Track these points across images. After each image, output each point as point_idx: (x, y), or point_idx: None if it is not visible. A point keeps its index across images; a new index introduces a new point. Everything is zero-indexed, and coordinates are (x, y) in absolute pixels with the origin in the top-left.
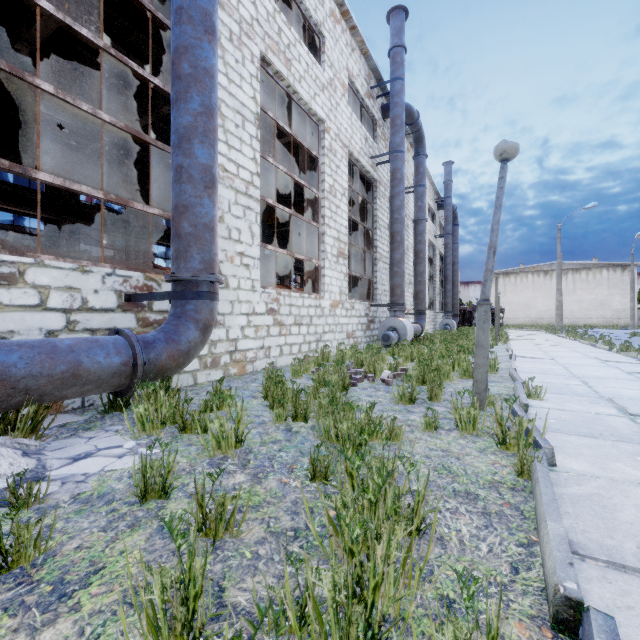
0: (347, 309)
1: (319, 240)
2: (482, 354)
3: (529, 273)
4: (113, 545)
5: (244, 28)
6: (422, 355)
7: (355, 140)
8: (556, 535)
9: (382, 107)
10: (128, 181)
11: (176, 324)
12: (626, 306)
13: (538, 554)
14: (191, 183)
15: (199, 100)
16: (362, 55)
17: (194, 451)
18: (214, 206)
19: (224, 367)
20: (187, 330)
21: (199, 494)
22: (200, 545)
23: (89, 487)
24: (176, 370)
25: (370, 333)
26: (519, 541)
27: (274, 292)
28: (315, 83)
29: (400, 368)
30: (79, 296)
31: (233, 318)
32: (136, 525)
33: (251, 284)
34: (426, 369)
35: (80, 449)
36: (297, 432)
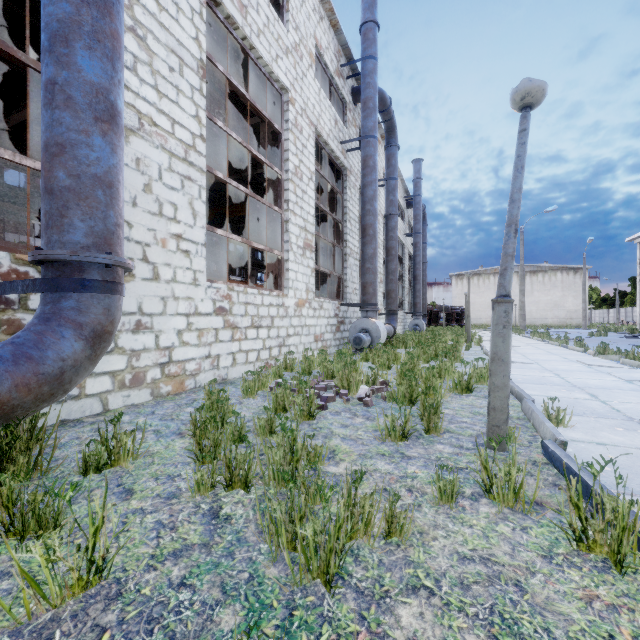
0: (315, 309)
1: (282, 228)
2: (502, 371)
3: (491, 275)
4: None
5: None
6: (405, 364)
7: (324, 120)
8: None
9: (353, 90)
10: None
11: (40, 331)
12: (578, 307)
13: None
14: (70, 109)
15: None
16: (331, 27)
17: None
18: (113, 151)
19: (152, 385)
20: (60, 340)
21: None
22: None
23: None
24: (37, 406)
25: (340, 335)
26: None
27: (224, 287)
28: (277, 43)
29: (379, 381)
30: None
31: (166, 320)
32: None
33: (192, 276)
34: (414, 385)
35: None
36: (228, 518)
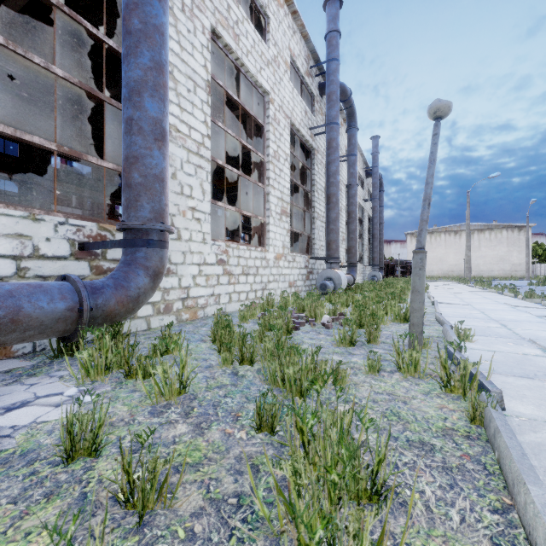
0: (289, 261)
1: (264, 199)
2: (418, 299)
3: (442, 233)
4: (19, 523)
5: (195, 1)
6: (358, 301)
7: (296, 112)
8: (544, 505)
9: (319, 85)
10: (95, 149)
11: (126, 271)
12: (522, 261)
13: (518, 523)
14: (141, 135)
15: (149, 55)
16: (302, 38)
17: (137, 398)
18: (164, 158)
19: (176, 313)
20: (137, 277)
21: (125, 459)
22: (125, 520)
23: (13, 443)
24: (125, 315)
25: (309, 283)
26: (492, 505)
27: (223, 244)
28: (261, 58)
29: (338, 313)
30: (30, 243)
31: (185, 267)
32: (54, 493)
33: (202, 237)
34: (363, 314)
35: (17, 397)
36: (243, 376)
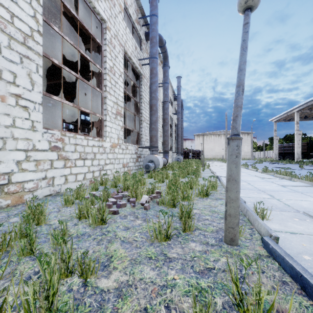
0: (123, 149)
1: (102, 101)
2: (235, 188)
3: (212, 135)
4: None
5: None
6: (171, 181)
7: (128, 44)
8: None
9: (145, 33)
10: None
11: None
12: (249, 150)
13: None
14: None
15: None
16: None
17: None
18: None
19: None
20: None
21: None
22: None
23: None
24: None
25: (138, 164)
26: None
27: (58, 133)
28: None
29: (156, 191)
30: None
31: (5, 153)
32: None
33: (30, 124)
34: (176, 194)
35: None
36: None
